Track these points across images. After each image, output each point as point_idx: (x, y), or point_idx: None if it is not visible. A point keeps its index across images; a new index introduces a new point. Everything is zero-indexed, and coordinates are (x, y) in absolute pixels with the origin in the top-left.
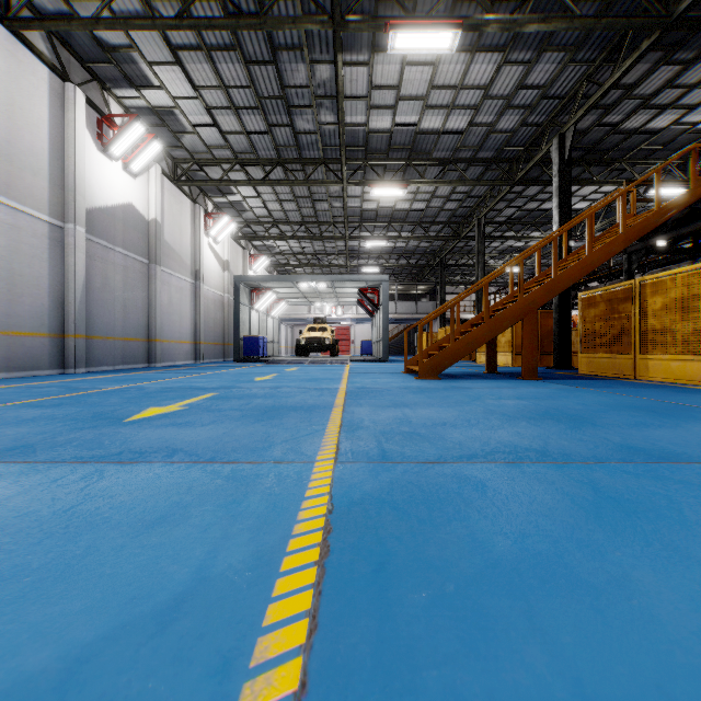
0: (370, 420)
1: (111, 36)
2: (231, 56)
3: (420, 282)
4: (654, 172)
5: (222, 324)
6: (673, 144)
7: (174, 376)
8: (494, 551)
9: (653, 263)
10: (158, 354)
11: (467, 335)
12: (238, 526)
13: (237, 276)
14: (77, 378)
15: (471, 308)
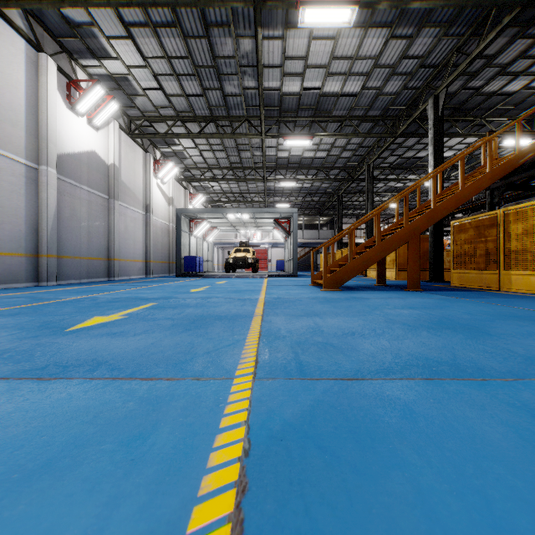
0: (286, 329)
1: (76, 15)
2: (173, 32)
3: (321, 214)
4: (515, 122)
5: (168, 247)
6: (522, 104)
7: (126, 288)
8: (460, 532)
9: (507, 198)
10: (116, 270)
11: (362, 255)
12: (134, 479)
13: (179, 209)
14: (46, 290)
15: (361, 234)
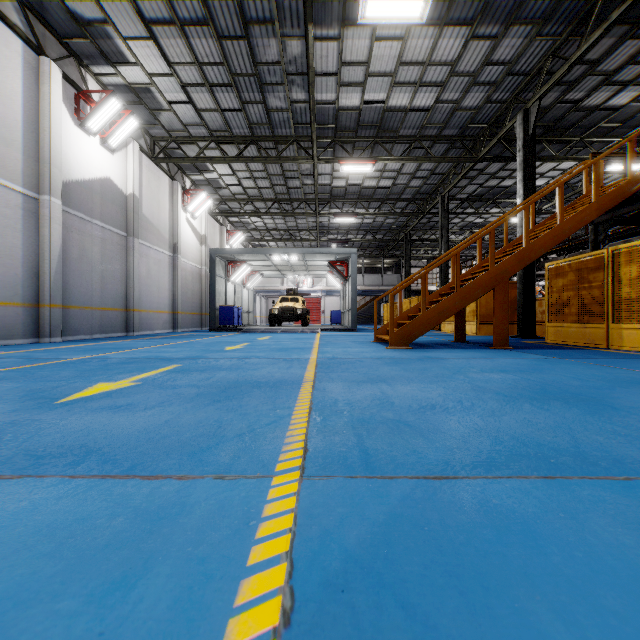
0: (345, 400)
1: (85, 11)
2: (204, 31)
3: (385, 256)
4: (626, 140)
5: (200, 295)
6: (631, 121)
7: (146, 345)
8: None
9: (612, 235)
10: (136, 323)
11: (438, 304)
12: None
13: (213, 249)
14: (47, 347)
15: (433, 280)
